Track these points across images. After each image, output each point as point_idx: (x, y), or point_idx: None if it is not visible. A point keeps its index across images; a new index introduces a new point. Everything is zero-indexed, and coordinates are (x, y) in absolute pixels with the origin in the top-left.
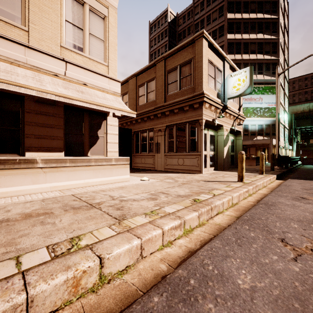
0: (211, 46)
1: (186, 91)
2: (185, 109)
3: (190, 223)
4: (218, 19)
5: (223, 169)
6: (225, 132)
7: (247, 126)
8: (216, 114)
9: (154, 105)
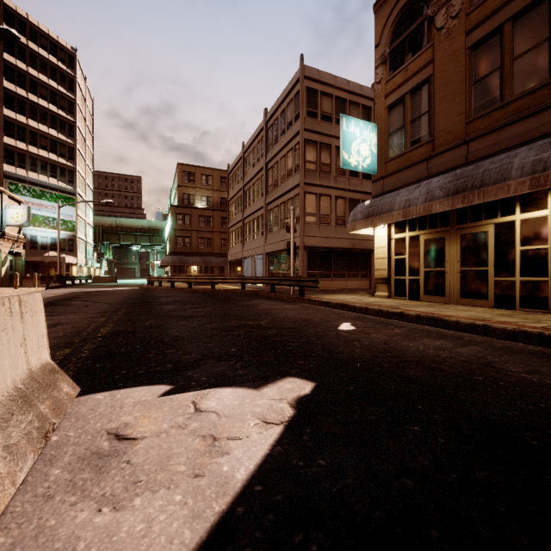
0: None
1: None
2: None
3: None
4: None
5: (1, 286)
6: (4, 255)
7: (36, 237)
8: None
9: None
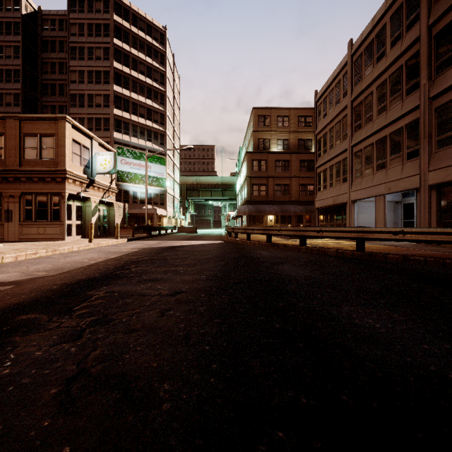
0: (76, 127)
1: (48, 163)
2: (47, 180)
3: (41, 254)
4: (104, 61)
5: None
6: (94, 204)
7: (136, 193)
8: (83, 187)
9: (2, 165)
